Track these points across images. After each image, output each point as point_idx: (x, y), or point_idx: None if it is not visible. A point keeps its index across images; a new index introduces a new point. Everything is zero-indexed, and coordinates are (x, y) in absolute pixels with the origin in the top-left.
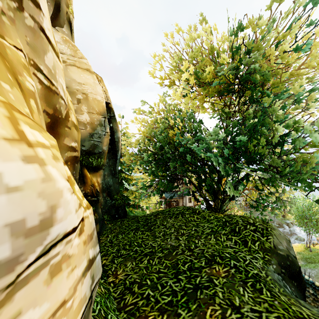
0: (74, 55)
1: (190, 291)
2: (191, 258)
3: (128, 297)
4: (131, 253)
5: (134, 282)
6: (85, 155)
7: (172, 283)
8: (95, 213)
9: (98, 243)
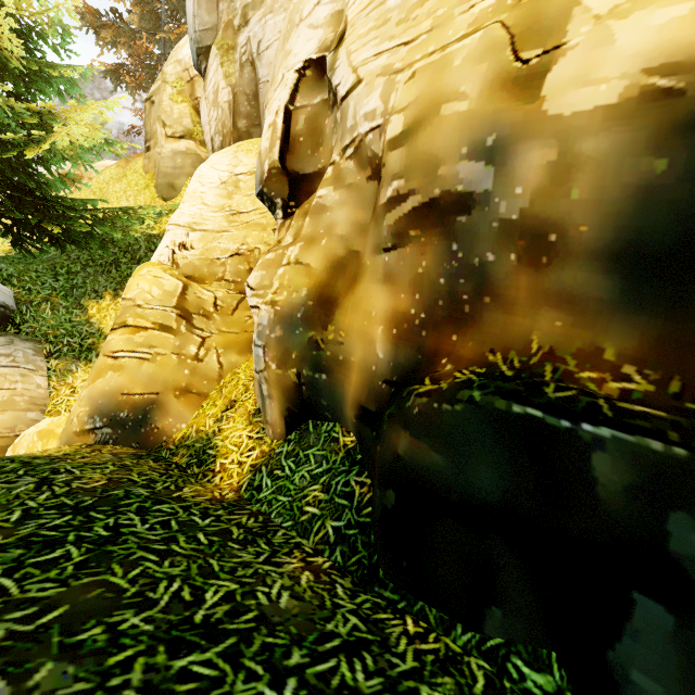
0: None
1: (104, 507)
2: (1, 579)
3: (251, 522)
4: (298, 655)
5: (245, 542)
6: None
7: (139, 524)
8: (430, 399)
9: (259, 339)
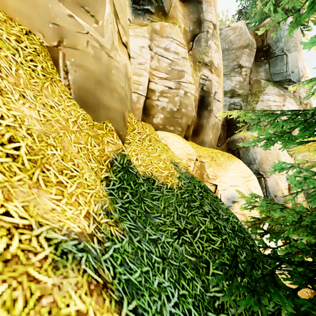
0: (309, 160)
1: None
2: None
3: None
4: None
5: None
6: (315, 209)
7: None
8: None
9: None
